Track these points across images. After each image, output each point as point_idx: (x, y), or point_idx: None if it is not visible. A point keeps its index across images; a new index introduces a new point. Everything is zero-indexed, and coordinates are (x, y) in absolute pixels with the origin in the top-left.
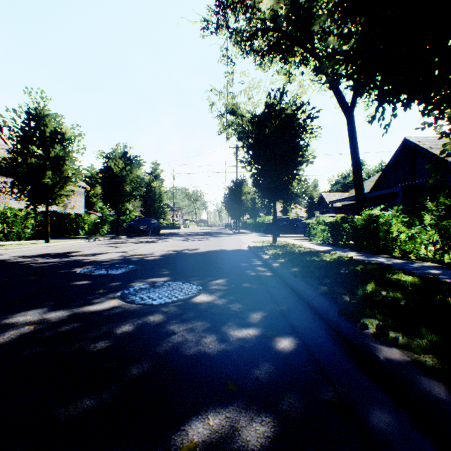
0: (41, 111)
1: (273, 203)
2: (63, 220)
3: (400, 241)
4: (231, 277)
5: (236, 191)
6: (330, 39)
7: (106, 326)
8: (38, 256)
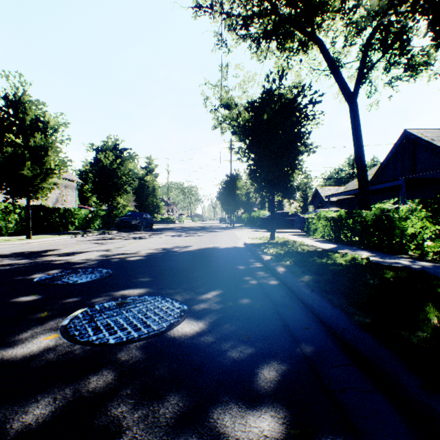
0: (21, 97)
1: (271, 196)
2: (51, 214)
3: (422, 239)
4: (226, 287)
5: (230, 185)
6: None
7: None
8: (6, 255)
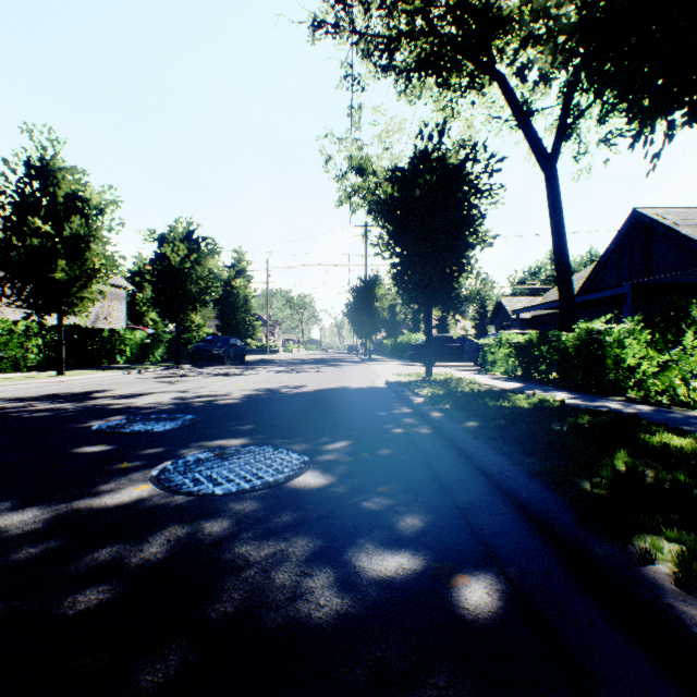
0: (50, 162)
1: (427, 311)
2: (90, 339)
3: (643, 373)
4: (360, 437)
5: (365, 294)
6: None
7: (111, 547)
8: (37, 398)
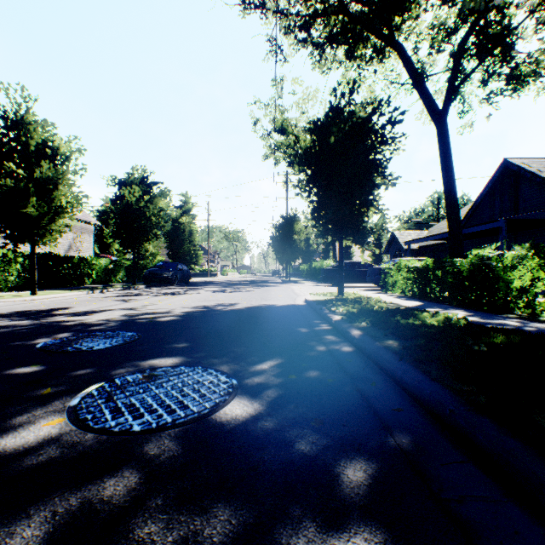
0: (24, 116)
1: (339, 241)
2: (62, 265)
3: (534, 294)
4: (286, 355)
5: (286, 229)
6: None
7: None
8: (3, 315)
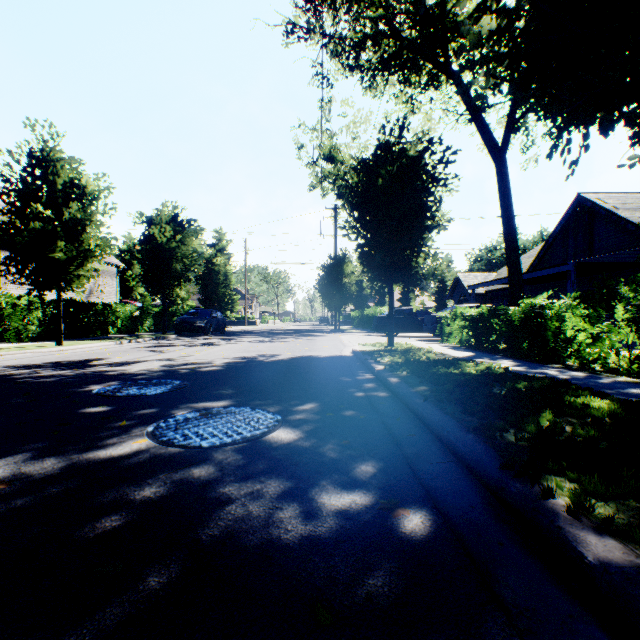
0: (51, 154)
1: (389, 287)
2: (85, 312)
3: (579, 344)
4: (327, 399)
5: (335, 271)
6: (483, 23)
7: (118, 488)
8: (41, 365)
